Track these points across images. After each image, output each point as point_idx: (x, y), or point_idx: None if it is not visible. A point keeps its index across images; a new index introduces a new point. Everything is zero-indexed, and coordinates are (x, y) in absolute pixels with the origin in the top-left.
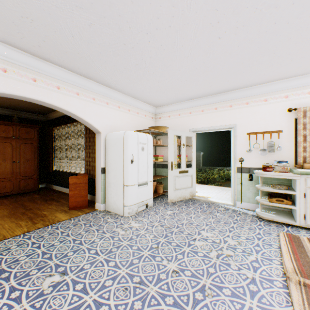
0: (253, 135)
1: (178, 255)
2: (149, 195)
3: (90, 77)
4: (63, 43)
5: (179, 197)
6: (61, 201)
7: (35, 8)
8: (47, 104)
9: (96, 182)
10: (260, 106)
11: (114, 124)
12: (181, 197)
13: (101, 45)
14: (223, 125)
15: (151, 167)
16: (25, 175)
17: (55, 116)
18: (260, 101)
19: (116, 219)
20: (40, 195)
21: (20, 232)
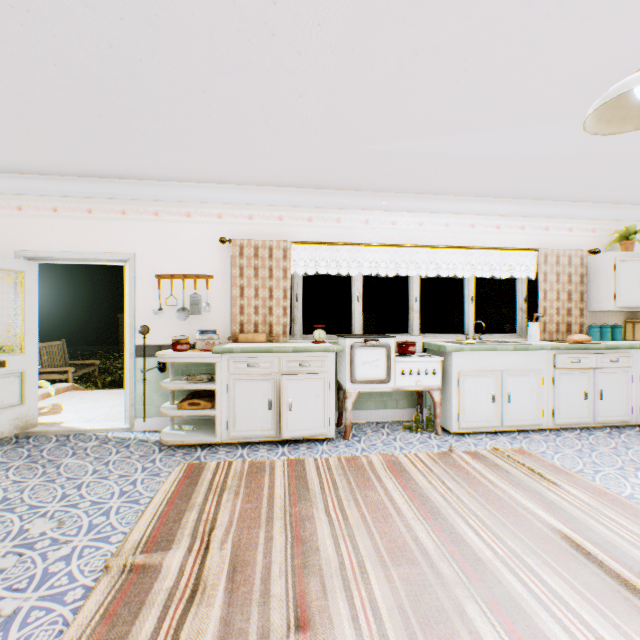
0: (168, 281)
1: None
2: None
3: None
4: None
5: None
6: None
7: None
8: None
9: None
10: (181, 225)
11: None
12: None
13: None
14: (108, 251)
15: None
16: None
17: None
18: (181, 215)
19: None
20: None
21: None
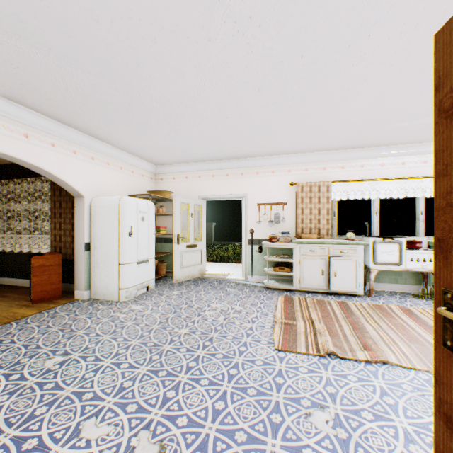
0: (262, 206)
1: (188, 323)
2: (151, 276)
3: (73, 125)
4: (49, 91)
5: (187, 276)
6: (10, 295)
7: (30, 60)
8: (9, 157)
9: (75, 263)
10: (269, 178)
11: (101, 185)
12: (190, 276)
13: (102, 101)
14: (235, 193)
15: (153, 241)
16: None
17: None
18: (269, 172)
19: (110, 305)
20: None
21: None
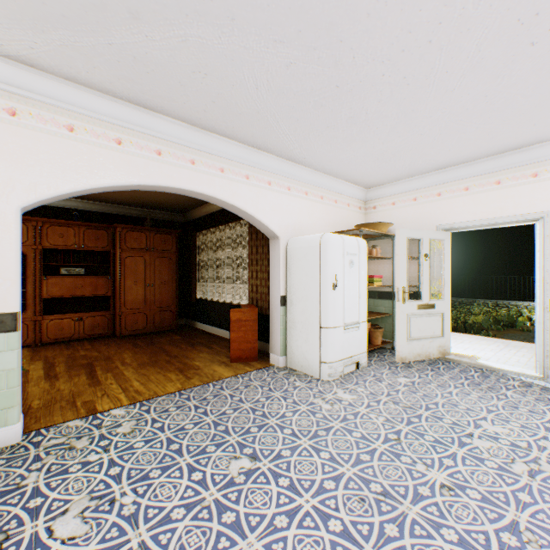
0: None
1: (442, 458)
2: (362, 347)
3: (267, 148)
4: (239, 101)
5: (418, 355)
6: (214, 347)
7: (214, 56)
8: (206, 197)
9: (270, 319)
10: None
11: (298, 222)
12: (422, 354)
13: (298, 94)
14: (516, 214)
15: (364, 297)
16: (161, 305)
17: (200, 215)
18: None
19: (308, 383)
20: (181, 336)
21: (173, 388)
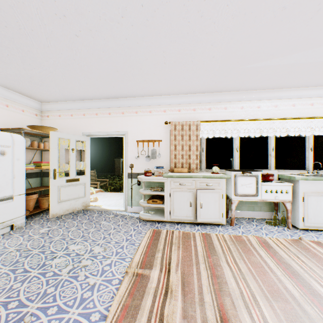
0: (141, 143)
1: (15, 284)
2: (18, 213)
3: None
4: None
5: (67, 210)
6: None
7: None
8: None
9: None
10: (147, 117)
11: None
12: (70, 209)
13: None
14: (116, 131)
15: (21, 177)
16: None
17: None
18: (147, 112)
19: None
20: None
21: None
